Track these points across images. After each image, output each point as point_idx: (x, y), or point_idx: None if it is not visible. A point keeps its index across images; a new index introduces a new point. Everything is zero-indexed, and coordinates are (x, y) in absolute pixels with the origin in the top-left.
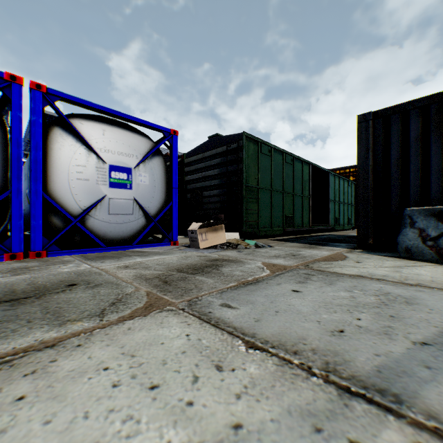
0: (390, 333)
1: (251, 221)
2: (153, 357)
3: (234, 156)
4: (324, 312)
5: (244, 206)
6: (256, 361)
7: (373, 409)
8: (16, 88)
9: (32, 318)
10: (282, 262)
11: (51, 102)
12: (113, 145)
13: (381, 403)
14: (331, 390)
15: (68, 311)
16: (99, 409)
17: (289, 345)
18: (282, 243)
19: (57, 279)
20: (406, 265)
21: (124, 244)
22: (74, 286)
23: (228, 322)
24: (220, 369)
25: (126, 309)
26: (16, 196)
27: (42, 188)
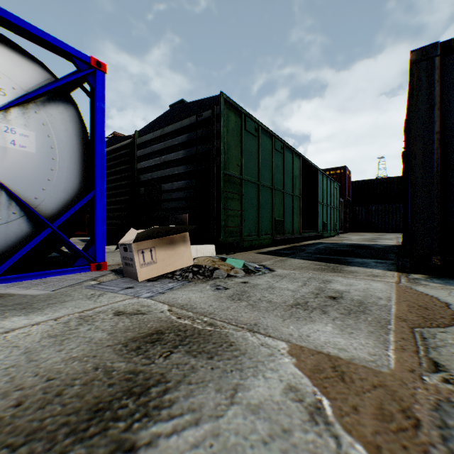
0: None
1: (232, 226)
2: None
3: (207, 130)
4: None
5: (222, 204)
6: None
7: None
8: None
9: None
10: (344, 343)
11: None
12: None
13: None
14: None
15: None
16: None
17: None
18: (279, 259)
19: None
20: None
21: None
22: None
23: None
24: None
25: None
26: None
27: None
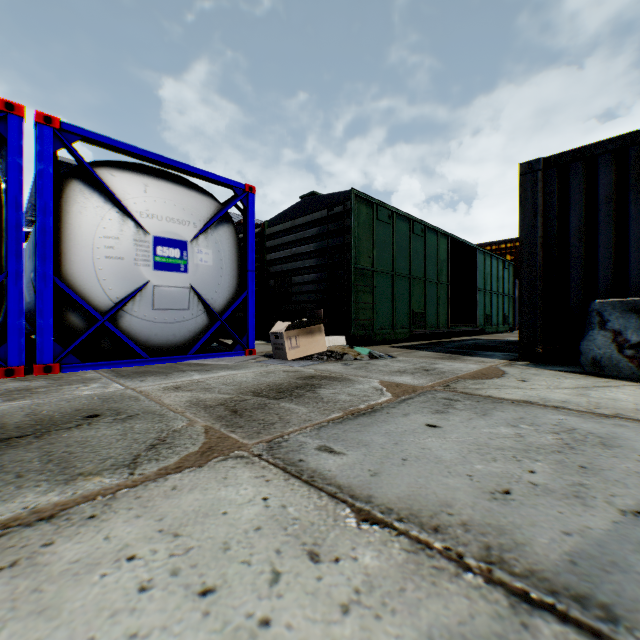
0: (583, 496)
1: (363, 319)
2: (208, 537)
3: (338, 225)
4: (477, 460)
5: (353, 298)
6: (374, 545)
7: (570, 633)
8: (15, 121)
9: (25, 469)
10: (410, 381)
11: (67, 143)
12: (160, 208)
13: (582, 621)
14: (497, 596)
15: (82, 458)
16: (113, 633)
17: (426, 515)
18: (408, 351)
19: (72, 407)
20: (595, 385)
21: (177, 354)
22: (96, 418)
23: (328, 477)
24: (316, 558)
25: (171, 456)
26: (15, 283)
27: (54, 271)
